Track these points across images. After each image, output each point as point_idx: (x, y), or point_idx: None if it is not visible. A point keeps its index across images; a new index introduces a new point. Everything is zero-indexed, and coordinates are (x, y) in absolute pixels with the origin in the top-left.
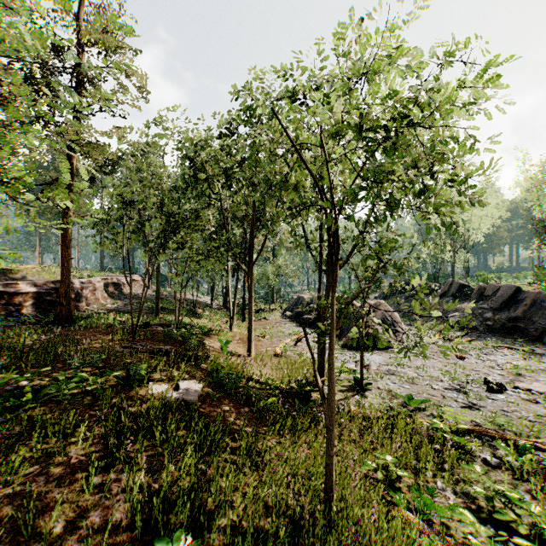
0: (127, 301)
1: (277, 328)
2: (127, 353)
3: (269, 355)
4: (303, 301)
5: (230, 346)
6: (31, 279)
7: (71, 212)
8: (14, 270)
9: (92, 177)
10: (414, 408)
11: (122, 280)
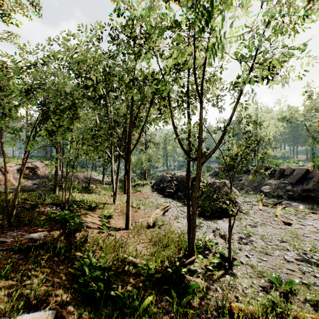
0: (38, 180)
1: (149, 199)
2: None
3: (143, 227)
4: (166, 179)
5: (112, 220)
6: None
7: None
8: None
9: None
10: (284, 290)
11: (37, 164)
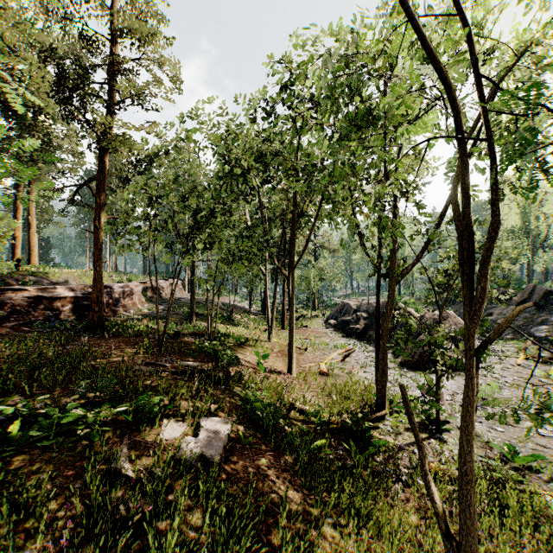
0: (165, 306)
1: (320, 338)
2: (148, 372)
3: (313, 373)
4: (349, 308)
5: (268, 361)
6: (71, 283)
7: (103, 214)
8: (56, 274)
9: (126, 178)
10: (519, 466)
11: (161, 284)
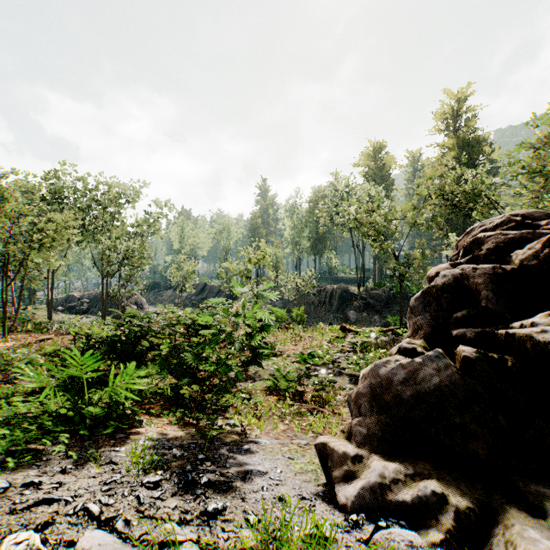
0: None
1: (55, 317)
2: None
3: None
4: (74, 298)
5: None
6: None
7: None
8: None
9: None
10: None
11: None
